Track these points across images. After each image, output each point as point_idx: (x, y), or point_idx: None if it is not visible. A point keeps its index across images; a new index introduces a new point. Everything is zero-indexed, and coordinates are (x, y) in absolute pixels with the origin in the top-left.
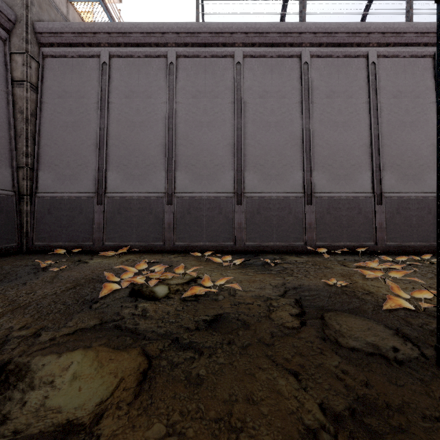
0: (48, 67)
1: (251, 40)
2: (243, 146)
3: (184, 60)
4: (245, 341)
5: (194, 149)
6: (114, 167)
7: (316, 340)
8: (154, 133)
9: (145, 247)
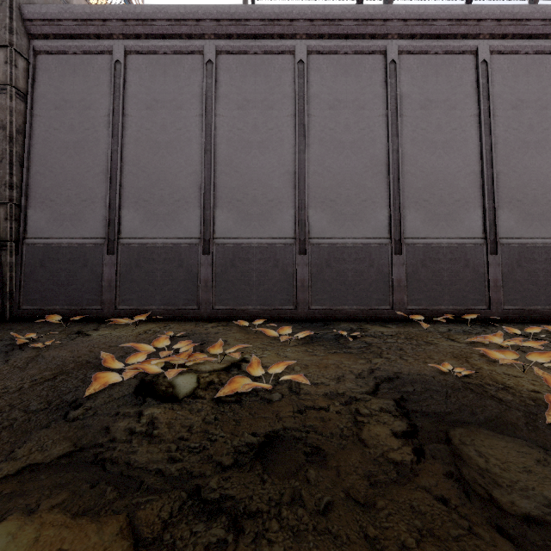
0: (41, 67)
1: (318, 30)
2: (306, 175)
3: (227, 58)
4: (322, 498)
5: (240, 179)
6: (131, 203)
7: (453, 497)
8: (185, 157)
9: (173, 313)
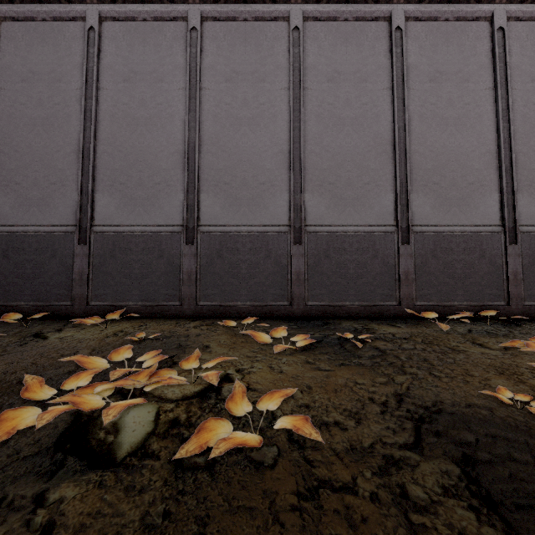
0: (7, 36)
1: None
2: (302, 155)
3: (213, 25)
4: None
5: (228, 159)
6: (106, 186)
7: None
8: (167, 135)
9: (152, 310)
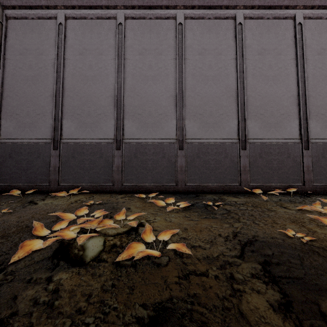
0: (11, 28)
1: (191, 3)
2: (184, 97)
3: (132, 22)
4: None
5: (140, 100)
6: (69, 116)
7: None
8: (104, 86)
9: (96, 188)
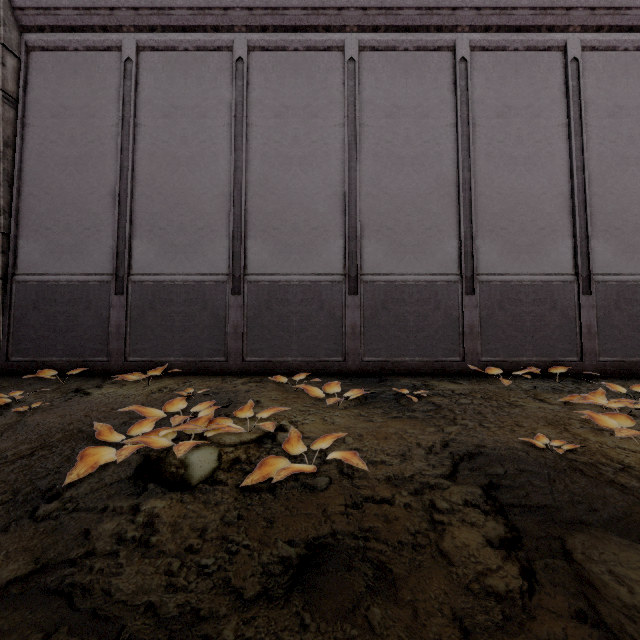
0: (35, 67)
1: (372, 20)
2: (358, 197)
3: (261, 56)
4: None
5: (277, 202)
6: (144, 232)
7: None
8: (211, 176)
9: (195, 366)
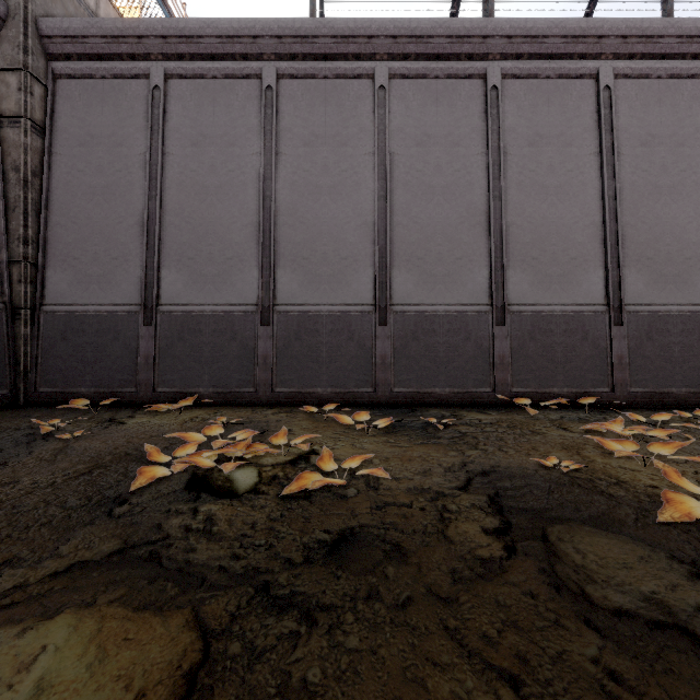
0: (62, 95)
1: (402, 48)
2: (388, 227)
3: (290, 83)
4: (401, 593)
5: (306, 232)
6: (173, 262)
7: (542, 591)
8: (240, 205)
9: (224, 397)
